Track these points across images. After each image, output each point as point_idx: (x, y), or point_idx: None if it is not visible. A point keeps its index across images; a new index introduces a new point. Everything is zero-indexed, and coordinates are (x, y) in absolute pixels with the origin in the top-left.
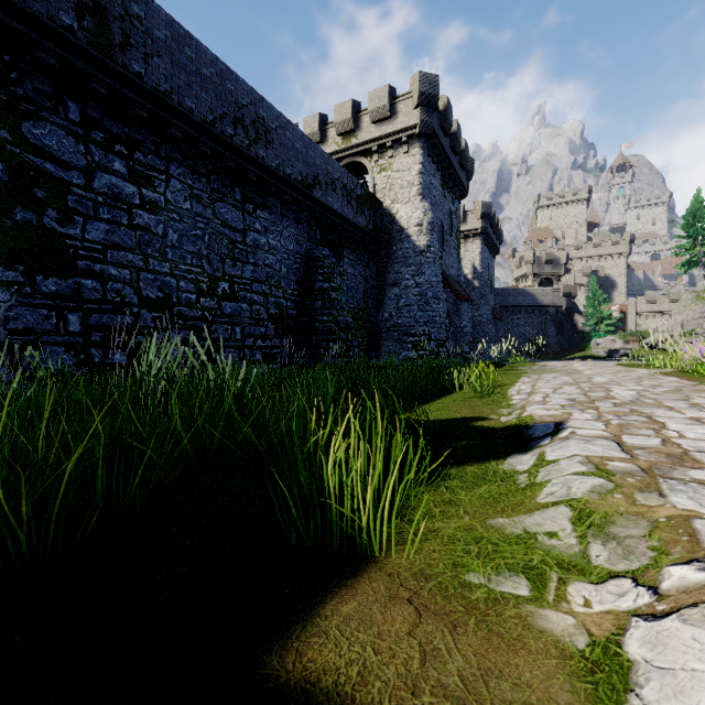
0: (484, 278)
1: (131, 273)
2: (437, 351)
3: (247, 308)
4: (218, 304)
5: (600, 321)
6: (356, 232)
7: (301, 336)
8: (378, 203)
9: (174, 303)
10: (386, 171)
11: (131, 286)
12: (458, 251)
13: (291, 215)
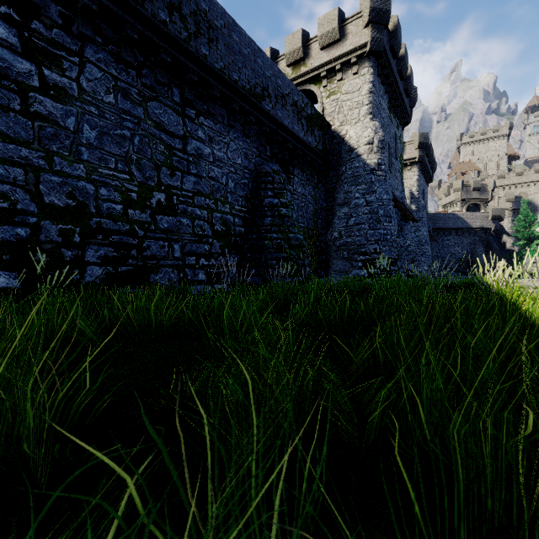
0: (421, 202)
1: (26, 173)
2: (389, 270)
3: (188, 224)
4: (152, 217)
5: (531, 241)
6: (306, 152)
7: (249, 254)
8: (327, 125)
9: (91, 214)
10: (334, 94)
11: (26, 190)
12: (402, 175)
13: (239, 127)
